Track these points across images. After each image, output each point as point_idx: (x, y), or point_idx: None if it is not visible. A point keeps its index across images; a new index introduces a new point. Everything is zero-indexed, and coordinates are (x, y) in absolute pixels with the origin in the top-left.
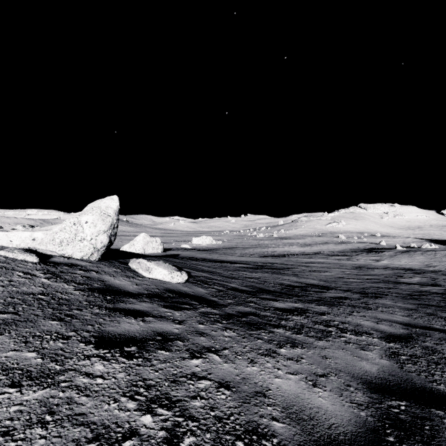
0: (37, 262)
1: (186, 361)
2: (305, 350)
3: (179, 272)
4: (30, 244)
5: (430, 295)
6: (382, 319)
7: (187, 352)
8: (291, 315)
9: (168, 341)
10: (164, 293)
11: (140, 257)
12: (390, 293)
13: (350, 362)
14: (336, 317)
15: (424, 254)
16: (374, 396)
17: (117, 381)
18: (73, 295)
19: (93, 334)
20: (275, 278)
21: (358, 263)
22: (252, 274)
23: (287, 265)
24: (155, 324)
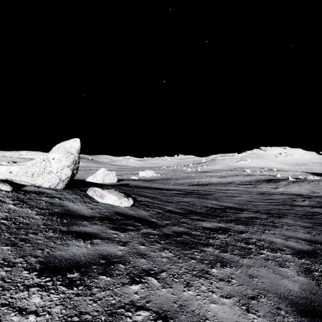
0: (10, 190)
1: (126, 287)
2: (233, 269)
3: (126, 198)
4: (7, 176)
5: (320, 215)
6: (289, 236)
7: (127, 277)
8: (217, 234)
9: (111, 264)
10: (113, 216)
11: (98, 186)
12: (289, 213)
13: (274, 280)
14: (253, 235)
15: (310, 184)
16: (305, 320)
17: (51, 318)
18: (34, 219)
19: (39, 259)
20: (201, 202)
21: (261, 190)
22: (183, 199)
23: (209, 192)
24: (101, 246)
